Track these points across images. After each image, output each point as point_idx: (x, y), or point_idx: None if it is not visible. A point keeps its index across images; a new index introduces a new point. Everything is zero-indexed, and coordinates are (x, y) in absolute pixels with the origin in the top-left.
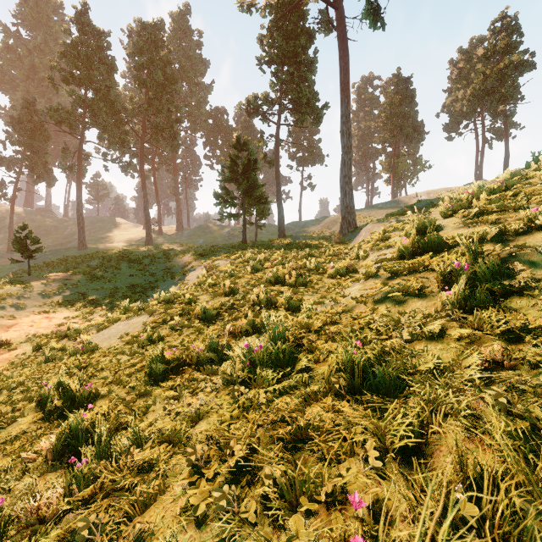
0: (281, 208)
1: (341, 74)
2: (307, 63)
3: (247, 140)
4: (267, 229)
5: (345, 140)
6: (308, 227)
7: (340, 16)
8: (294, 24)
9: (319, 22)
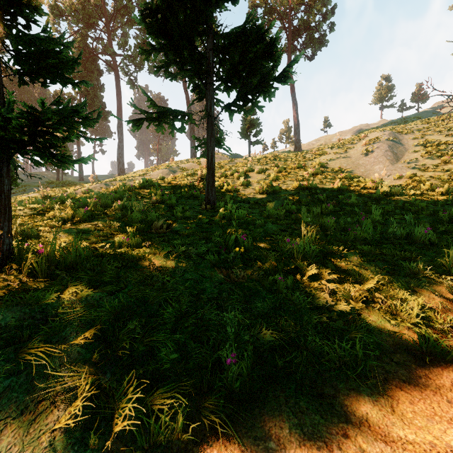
0: (81, 164)
1: (118, 103)
2: (99, 87)
3: None
4: (65, 177)
5: (120, 135)
6: (100, 179)
7: (116, 74)
8: (90, 63)
9: (106, 65)
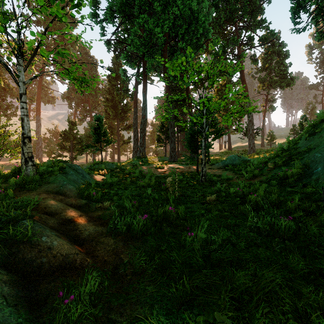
0: None
1: None
2: None
3: (311, 101)
4: None
5: None
6: None
7: None
8: None
9: None
